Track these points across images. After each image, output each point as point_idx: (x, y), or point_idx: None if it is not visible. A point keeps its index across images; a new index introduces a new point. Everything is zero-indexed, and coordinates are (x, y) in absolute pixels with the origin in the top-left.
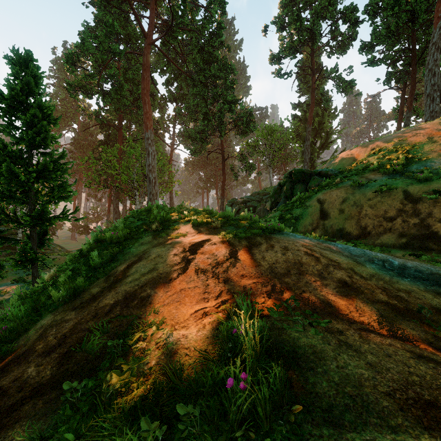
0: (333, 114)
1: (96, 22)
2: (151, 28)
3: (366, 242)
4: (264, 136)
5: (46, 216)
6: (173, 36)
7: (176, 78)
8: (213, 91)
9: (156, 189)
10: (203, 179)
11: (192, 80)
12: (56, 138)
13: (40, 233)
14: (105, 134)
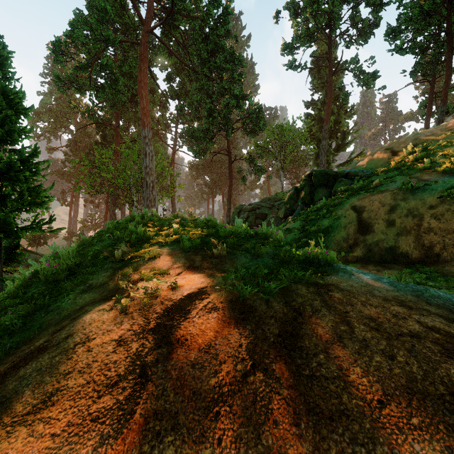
0: (350, 113)
1: (88, 8)
2: (149, 14)
3: (438, 269)
4: (275, 135)
5: (10, 227)
6: (174, 24)
7: (178, 73)
8: (219, 85)
9: (154, 195)
10: (208, 184)
11: (195, 73)
12: (26, 131)
13: (10, 246)
14: (101, 135)
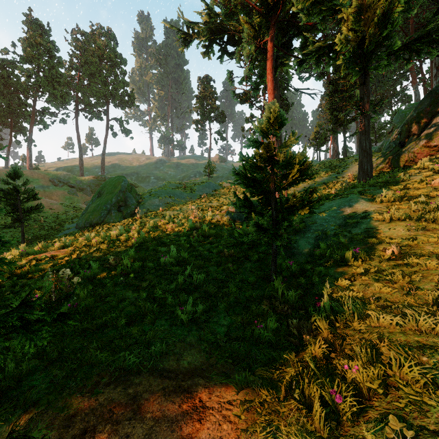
0: None
1: None
2: None
3: None
4: None
5: None
6: None
7: None
8: None
9: None
10: None
11: None
12: None
13: None
14: None
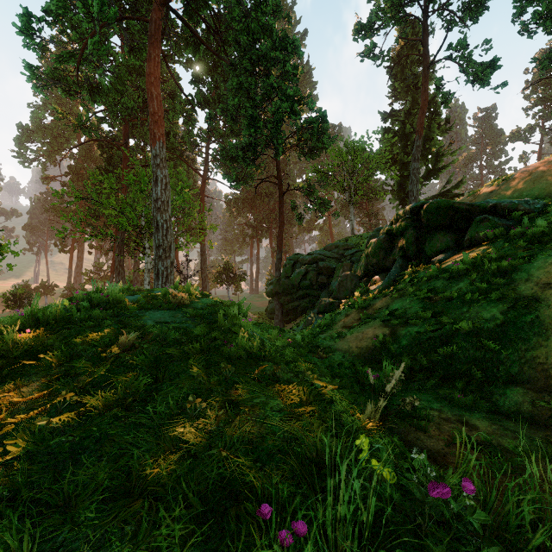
0: (444, 127)
1: None
2: None
3: None
4: (343, 156)
5: None
6: None
7: (210, 72)
8: (265, 83)
9: (169, 240)
10: (252, 224)
11: (231, 66)
12: None
13: None
14: (106, 158)
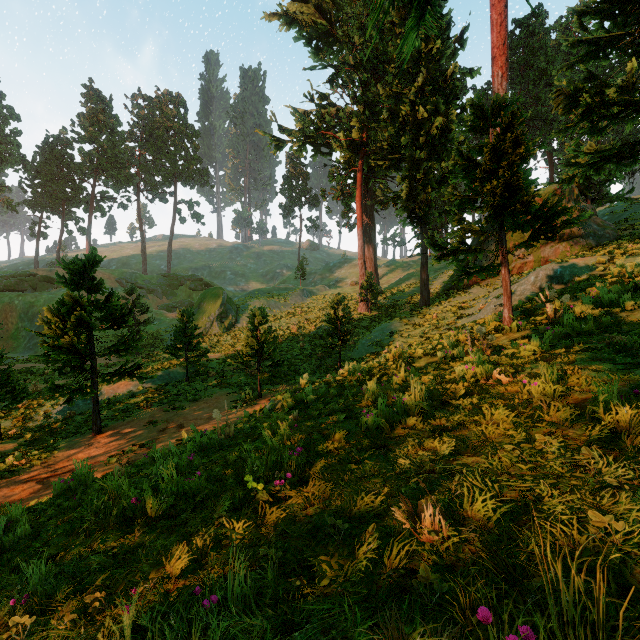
0: None
1: None
2: None
3: None
4: None
5: None
6: None
7: None
8: None
9: None
10: None
11: None
12: None
13: None
14: None
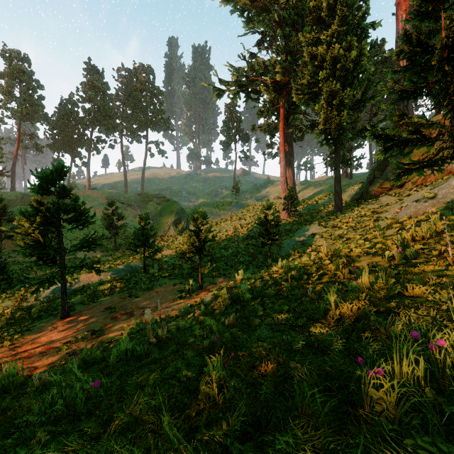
0: None
1: None
2: None
3: None
4: None
5: None
6: None
7: None
8: None
9: None
10: None
11: None
12: None
13: None
14: None
